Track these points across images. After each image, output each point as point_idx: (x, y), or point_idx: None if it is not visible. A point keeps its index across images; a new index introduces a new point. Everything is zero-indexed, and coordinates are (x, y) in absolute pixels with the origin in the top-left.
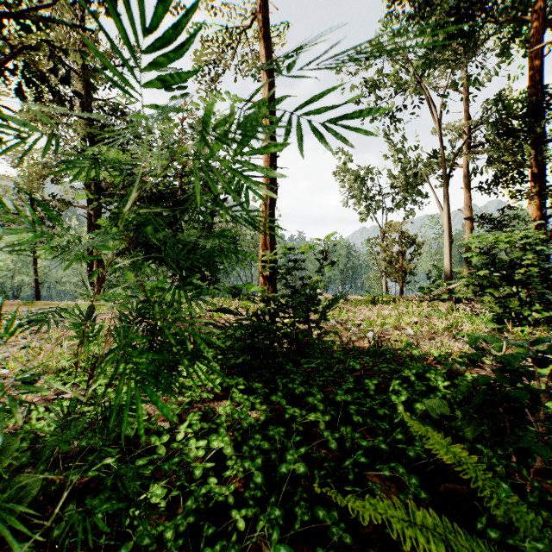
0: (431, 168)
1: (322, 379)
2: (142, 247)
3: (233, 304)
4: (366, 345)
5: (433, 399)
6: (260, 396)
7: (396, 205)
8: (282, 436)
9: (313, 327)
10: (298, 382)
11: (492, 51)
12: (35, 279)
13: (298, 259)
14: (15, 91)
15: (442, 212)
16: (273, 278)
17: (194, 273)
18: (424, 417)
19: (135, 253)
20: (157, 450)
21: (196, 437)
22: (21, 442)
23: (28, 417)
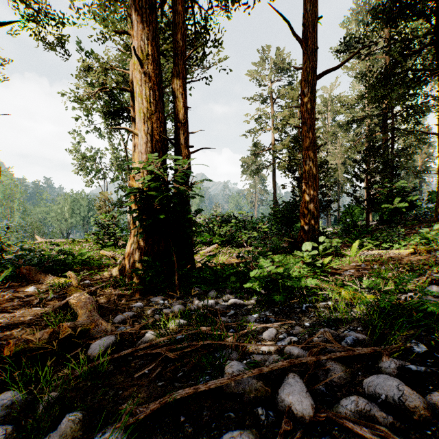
0: None
1: None
2: None
3: None
4: None
5: None
6: None
7: (112, 179)
8: None
9: (2, 253)
10: None
11: None
12: None
13: None
14: None
15: None
16: None
17: None
18: None
19: None
20: None
21: None
22: None
23: None
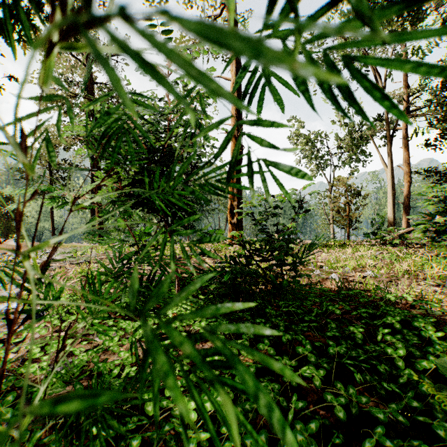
0: (373, 131)
1: (304, 325)
2: (132, 196)
3: (206, 247)
4: (331, 286)
5: (445, 359)
6: (245, 341)
7: (342, 163)
8: (277, 394)
9: (287, 270)
10: (283, 328)
11: (431, 25)
12: (52, 225)
13: (274, 206)
14: (4, 32)
15: (386, 168)
16: (240, 225)
17: (177, 220)
18: (421, 370)
19: (125, 201)
20: (145, 407)
21: (185, 389)
22: (7, 395)
23: (27, 354)
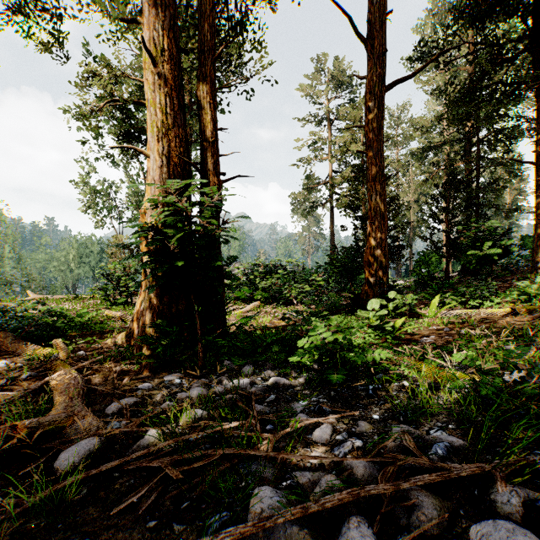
0: None
1: None
2: None
3: None
4: None
5: None
6: None
7: (129, 219)
8: None
9: None
10: None
11: None
12: None
13: None
14: None
15: None
16: None
17: None
18: None
19: None
20: None
21: None
22: None
23: None
